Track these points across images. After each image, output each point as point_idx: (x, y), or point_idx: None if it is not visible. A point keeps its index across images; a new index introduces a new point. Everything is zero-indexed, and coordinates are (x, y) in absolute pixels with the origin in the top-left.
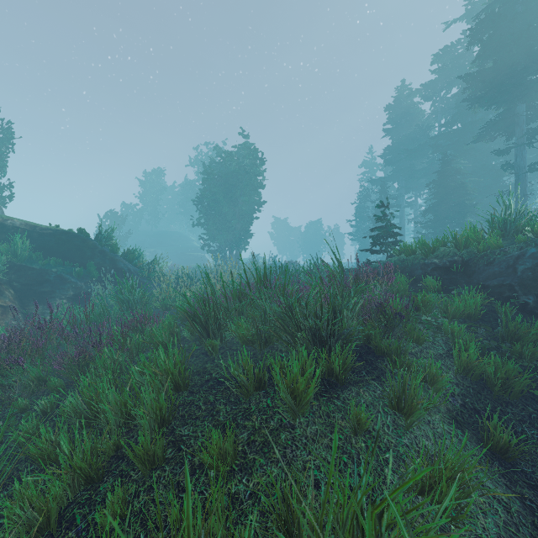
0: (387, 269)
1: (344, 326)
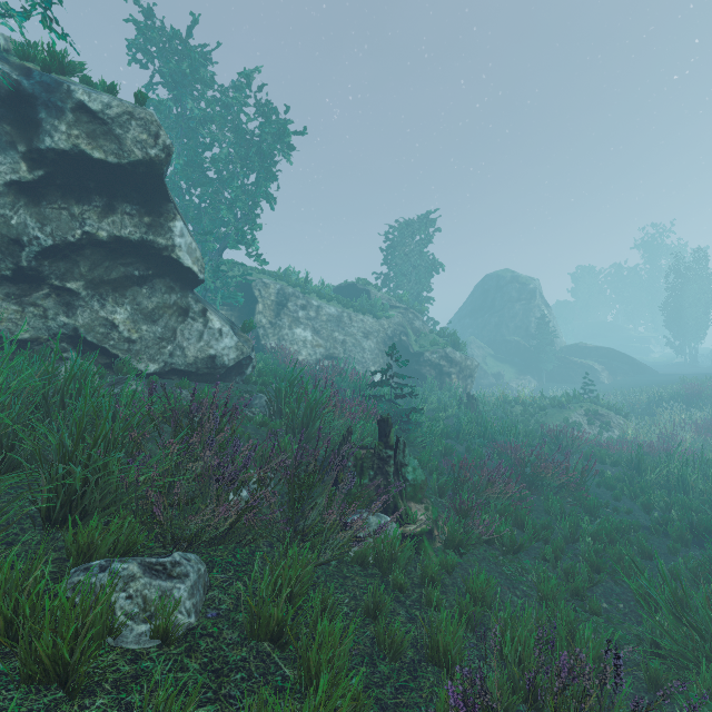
0: None
1: None
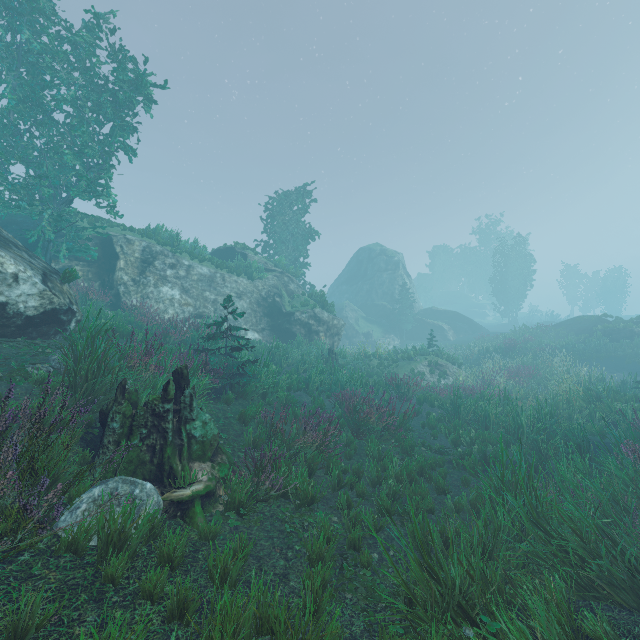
0: (559, 324)
1: (535, 332)
